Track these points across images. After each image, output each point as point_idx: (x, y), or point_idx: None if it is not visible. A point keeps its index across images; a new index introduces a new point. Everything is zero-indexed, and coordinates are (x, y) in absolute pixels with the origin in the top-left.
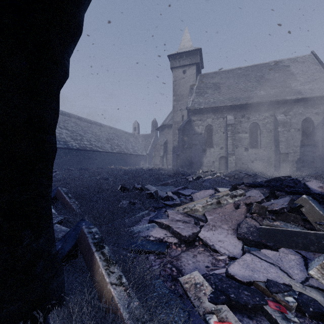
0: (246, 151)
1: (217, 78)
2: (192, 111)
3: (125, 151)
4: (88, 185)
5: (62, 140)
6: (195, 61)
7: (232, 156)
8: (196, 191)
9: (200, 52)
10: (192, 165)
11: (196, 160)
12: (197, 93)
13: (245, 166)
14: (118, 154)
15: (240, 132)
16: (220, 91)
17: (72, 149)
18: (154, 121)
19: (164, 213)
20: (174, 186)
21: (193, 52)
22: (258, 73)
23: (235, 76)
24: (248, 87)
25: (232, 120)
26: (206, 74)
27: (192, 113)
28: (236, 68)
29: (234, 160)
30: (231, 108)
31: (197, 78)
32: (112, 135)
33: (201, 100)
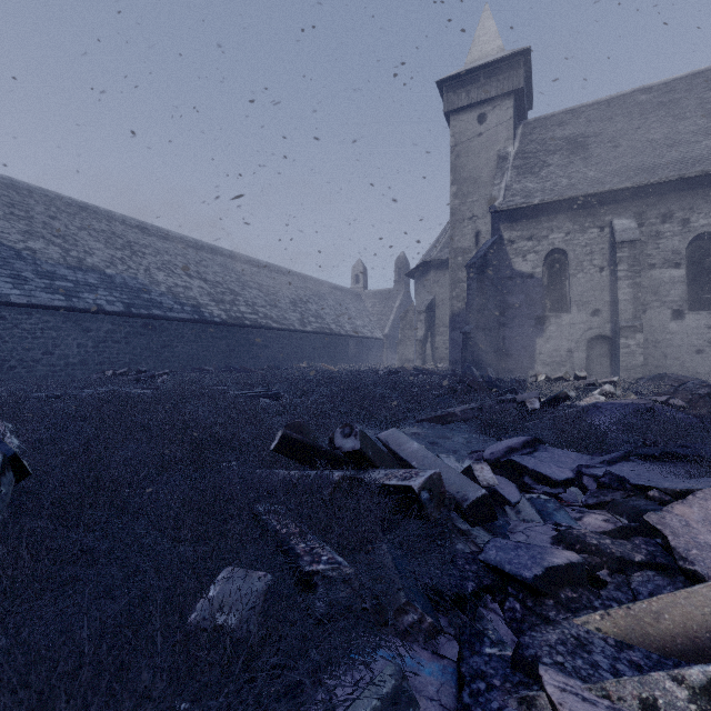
0: (676, 320)
1: (576, 123)
2: (506, 215)
3: (334, 329)
4: (185, 422)
5: (189, 304)
6: (511, 86)
7: (633, 333)
8: (584, 457)
9: (525, 62)
10: (506, 362)
11: (517, 348)
12: (519, 169)
13: (673, 363)
14: (318, 335)
15: (657, 264)
16: (588, 156)
17: (210, 323)
18: (402, 258)
19: (526, 705)
20: (476, 427)
21: (505, 63)
22: (710, 91)
23: (633, 111)
24: (681, 133)
25: (632, 231)
26: (543, 118)
27: (506, 221)
28: (634, 90)
29: (641, 345)
30: (626, 196)
31: (517, 131)
32: (304, 294)
33: (532, 186)
